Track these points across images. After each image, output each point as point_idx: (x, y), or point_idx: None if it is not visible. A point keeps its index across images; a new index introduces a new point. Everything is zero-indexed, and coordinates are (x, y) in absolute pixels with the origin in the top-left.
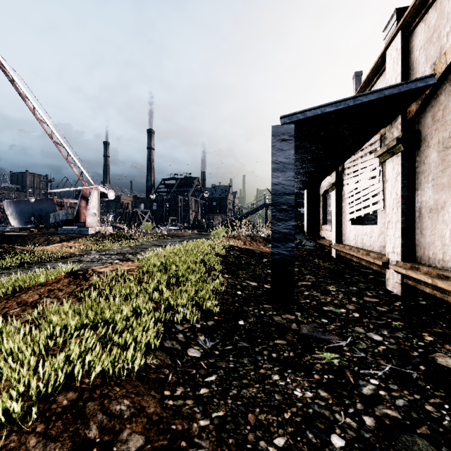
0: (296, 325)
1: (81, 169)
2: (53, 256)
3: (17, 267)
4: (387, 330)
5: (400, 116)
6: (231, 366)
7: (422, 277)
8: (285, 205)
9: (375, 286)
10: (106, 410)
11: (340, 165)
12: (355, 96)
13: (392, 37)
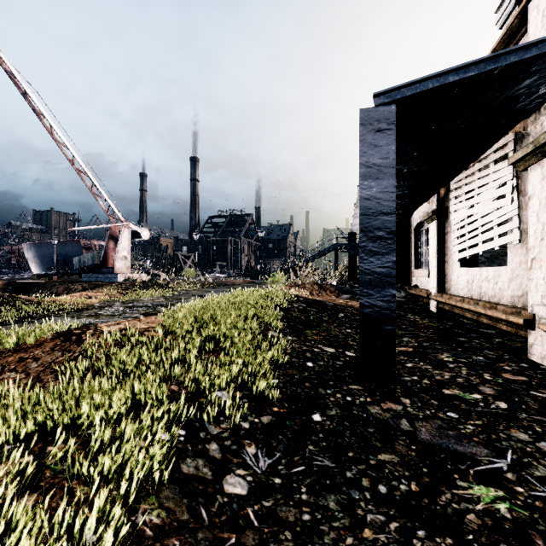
0: (408, 424)
1: (108, 202)
2: (66, 309)
3: (15, 322)
4: None
5: None
6: (306, 519)
7: None
8: (382, 230)
9: (511, 355)
10: None
11: (444, 185)
12: (497, 54)
13: None
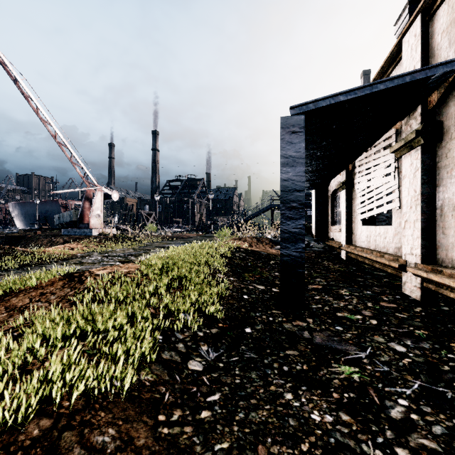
0: (308, 334)
1: (85, 170)
2: (54, 258)
3: (16, 269)
4: (410, 339)
5: (419, 107)
6: (237, 381)
7: (446, 281)
8: (295, 202)
9: (391, 290)
10: (85, 443)
11: (350, 162)
12: (372, 84)
13: (410, 22)
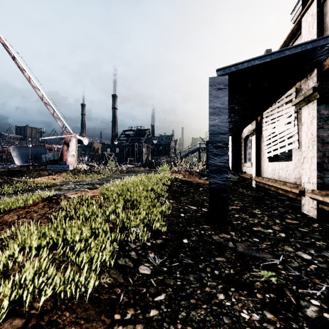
0: (232, 244)
1: (63, 122)
2: (41, 186)
3: (12, 193)
4: (313, 249)
5: (316, 70)
6: (178, 283)
7: None
8: (221, 143)
9: (293, 210)
10: None
11: (259, 115)
12: (281, 50)
13: (308, 5)
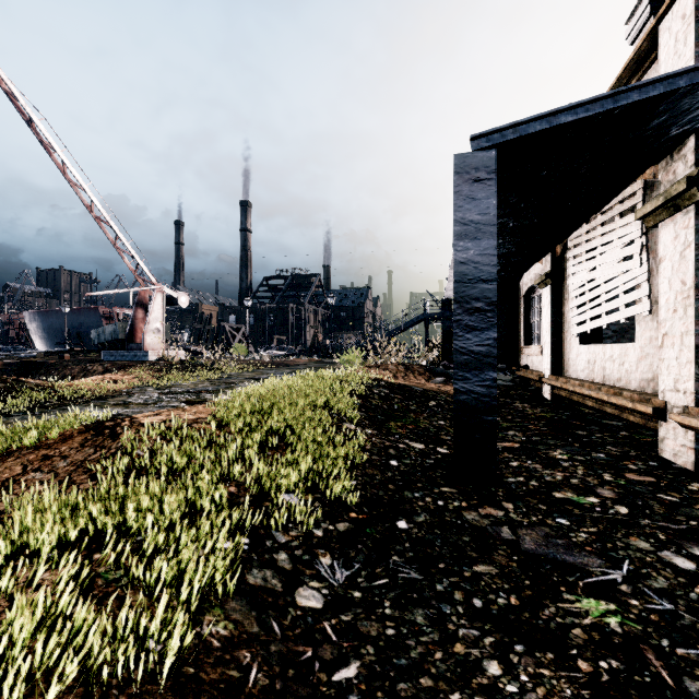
0: (510, 532)
1: (136, 260)
2: (85, 396)
3: (23, 413)
4: (697, 545)
5: (692, 138)
6: (390, 633)
7: None
8: (480, 301)
9: (638, 451)
10: None
11: (560, 241)
12: (617, 92)
13: None
